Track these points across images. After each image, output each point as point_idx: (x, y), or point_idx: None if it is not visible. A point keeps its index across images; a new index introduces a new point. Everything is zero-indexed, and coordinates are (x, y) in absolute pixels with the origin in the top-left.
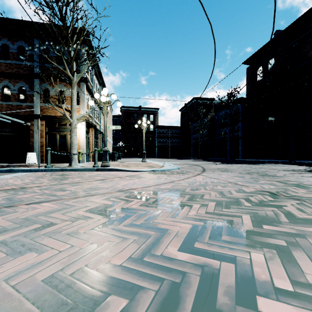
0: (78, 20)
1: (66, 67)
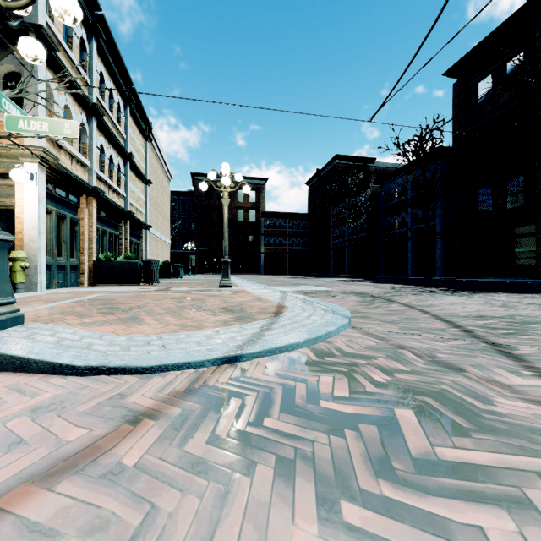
0: None
1: None
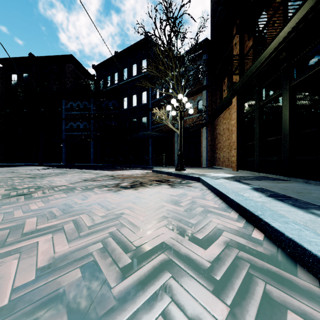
0: None
1: None
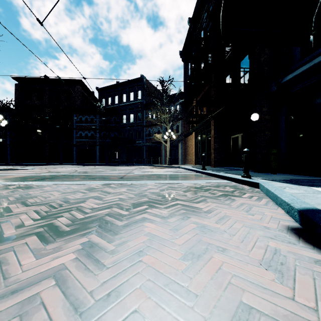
0: None
1: None
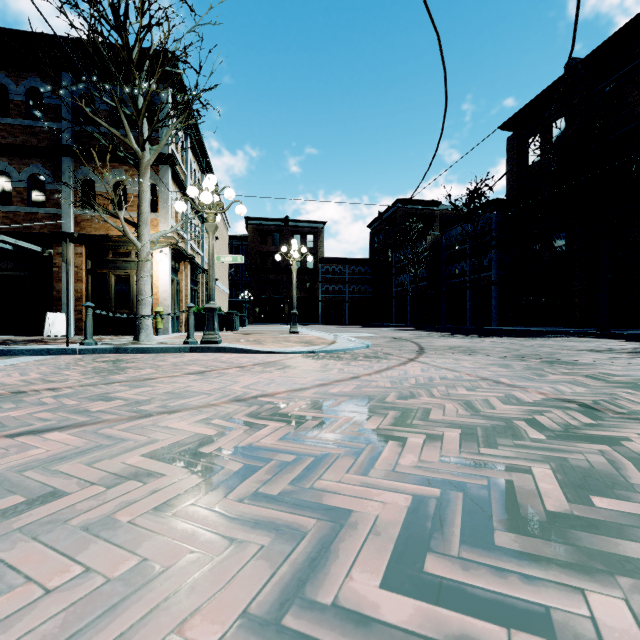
0: (151, 27)
1: (127, 131)
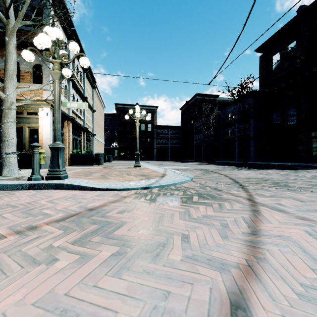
0: None
1: None
